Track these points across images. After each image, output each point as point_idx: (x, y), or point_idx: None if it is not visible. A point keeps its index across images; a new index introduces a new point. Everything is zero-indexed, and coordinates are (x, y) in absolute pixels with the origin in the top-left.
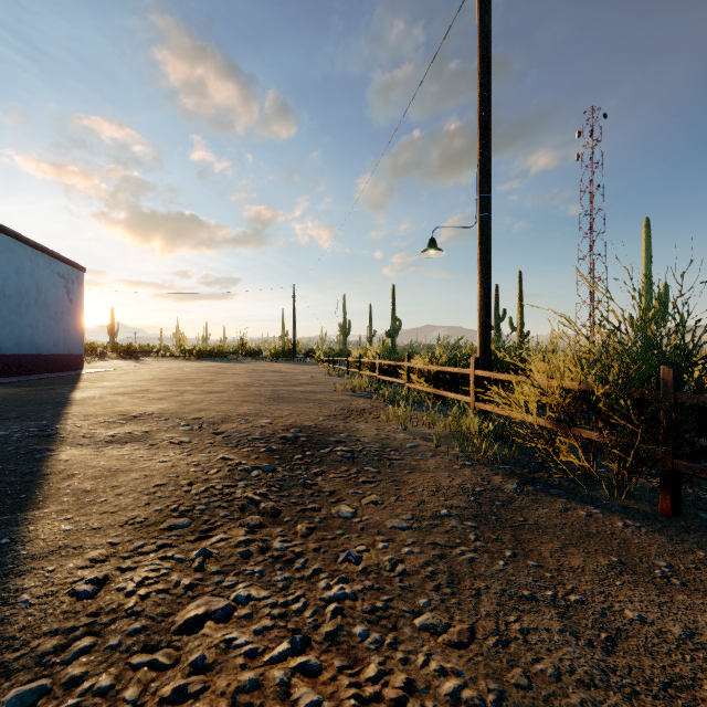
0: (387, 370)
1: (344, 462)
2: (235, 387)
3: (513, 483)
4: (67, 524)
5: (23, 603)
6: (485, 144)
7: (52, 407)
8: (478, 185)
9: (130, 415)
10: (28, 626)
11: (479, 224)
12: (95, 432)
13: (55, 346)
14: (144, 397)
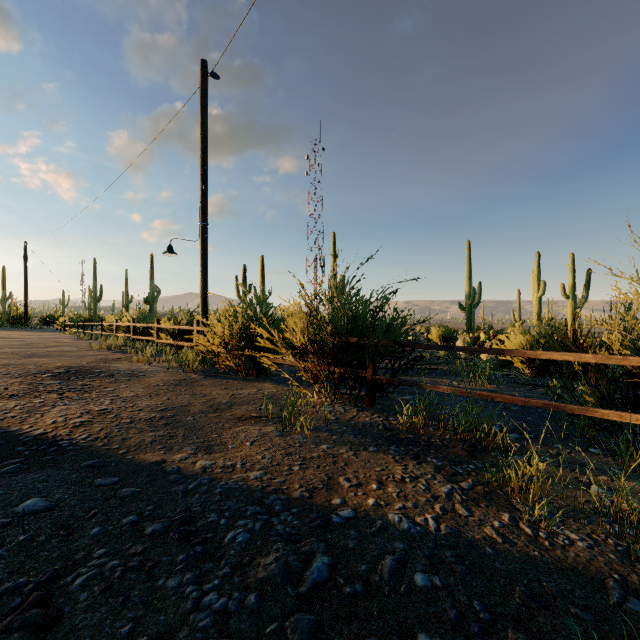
0: (142, 332)
1: (107, 378)
2: None
3: (202, 376)
4: None
5: None
6: (204, 193)
7: None
8: (201, 216)
9: None
10: None
11: (201, 240)
12: None
13: None
14: None
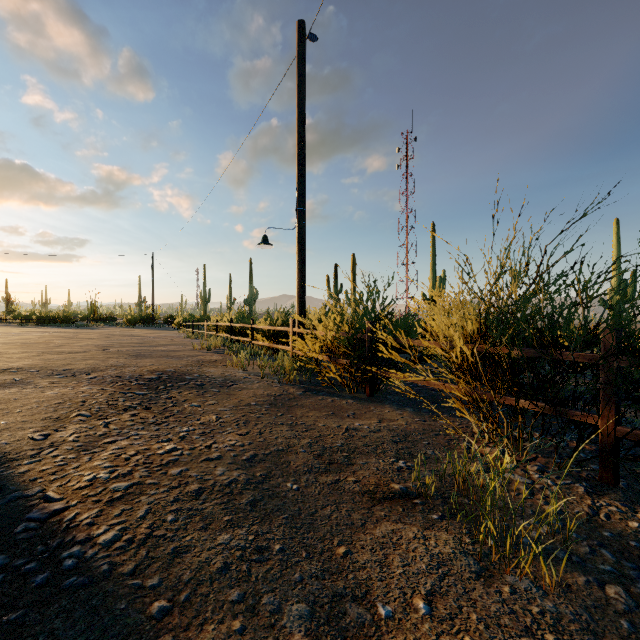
0: (240, 332)
1: (195, 388)
2: (95, 348)
3: (300, 391)
4: (2, 421)
5: (4, 443)
6: (301, 174)
7: None
8: (297, 201)
9: None
10: (15, 449)
11: (298, 228)
12: None
13: None
14: None
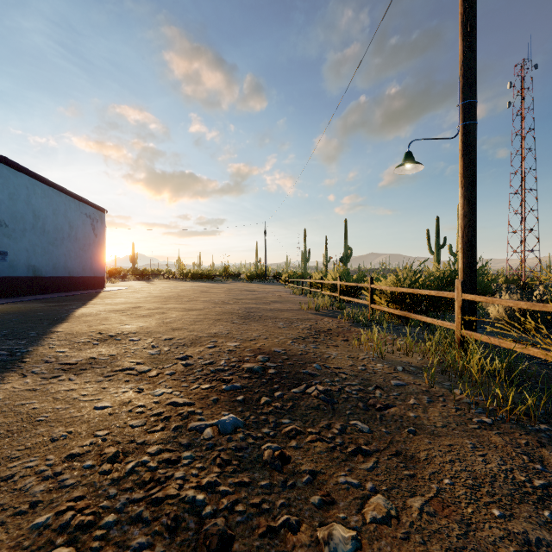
0: (345, 290)
1: (321, 409)
2: (214, 304)
3: None
4: None
5: None
6: (470, 44)
7: (48, 323)
8: (461, 91)
9: (107, 335)
10: None
11: (463, 134)
12: (61, 355)
13: (84, 270)
14: (132, 314)
